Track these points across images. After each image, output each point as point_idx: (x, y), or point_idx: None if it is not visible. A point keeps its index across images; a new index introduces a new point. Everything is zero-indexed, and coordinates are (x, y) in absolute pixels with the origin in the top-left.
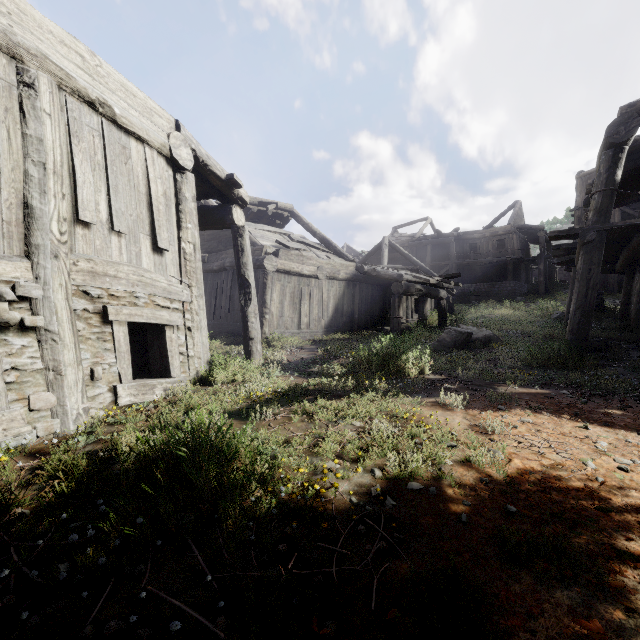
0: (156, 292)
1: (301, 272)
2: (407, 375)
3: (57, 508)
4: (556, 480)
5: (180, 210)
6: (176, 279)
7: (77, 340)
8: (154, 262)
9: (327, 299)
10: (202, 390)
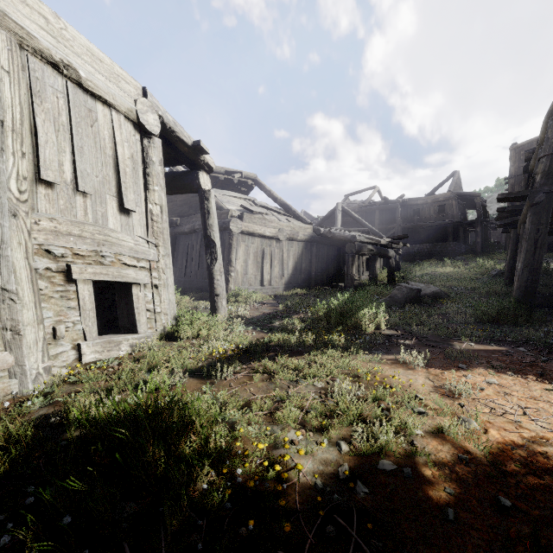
0: (122, 251)
1: (263, 234)
2: (365, 331)
3: None
4: (544, 458)
5: (147, 173)
6: (143, 239)
7: (38, 299)
8: (121, 222)
9: (287, 258)
10: (167, 346)
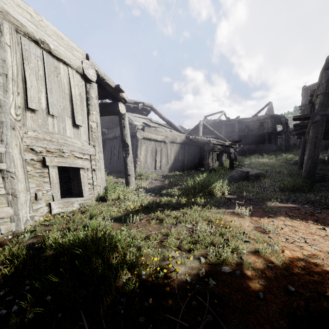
0: (74, 149)
1: (156, 139)
2: (215, 196)
3: (2, 284)
4: (315, 266)
5: (89, 104)
6: (86, 142)
7: (26, 177)
8: (73, 132)
9: (170, 153)
10: (100, 204)
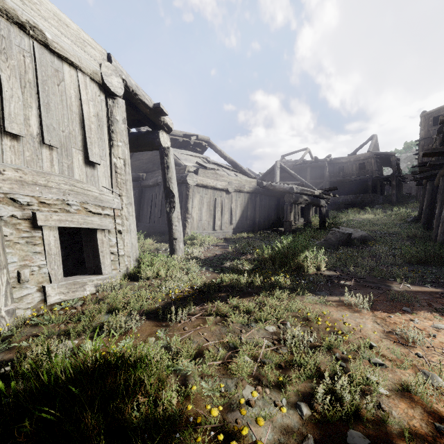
0: (88, 200)
1: (215, 186)
2: (307, 272)
3: None
4: None
5: (112, 130)
6: (107, 189)
7: (1, 245)
8: (86, 174)
9: (235, 207)
10: (128, 286)
